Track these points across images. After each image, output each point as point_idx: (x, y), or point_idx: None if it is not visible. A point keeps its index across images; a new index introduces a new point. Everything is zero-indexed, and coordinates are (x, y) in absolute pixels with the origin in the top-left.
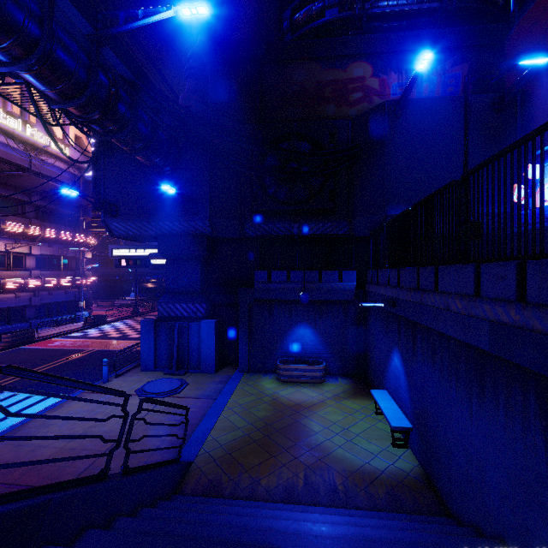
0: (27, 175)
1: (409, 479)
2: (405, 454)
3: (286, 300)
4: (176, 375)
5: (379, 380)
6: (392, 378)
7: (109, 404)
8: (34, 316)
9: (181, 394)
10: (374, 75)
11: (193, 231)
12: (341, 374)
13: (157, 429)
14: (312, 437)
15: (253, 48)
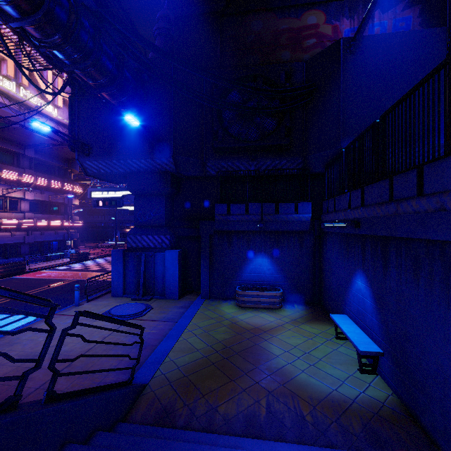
0: (19, 128)
1: (386, 411)
2: (375, 381)
3: (244, 231)
4: (143, 300)
5: (337, 305)
6: (354, 301)
7: (20, 313)
8: (28, 252)
9: (144, 317)
10: (327, 22)
11: (159, 168)
12: (297, 301)
13: (116, 349)
14: (273, 360)
15: (214, 1)
